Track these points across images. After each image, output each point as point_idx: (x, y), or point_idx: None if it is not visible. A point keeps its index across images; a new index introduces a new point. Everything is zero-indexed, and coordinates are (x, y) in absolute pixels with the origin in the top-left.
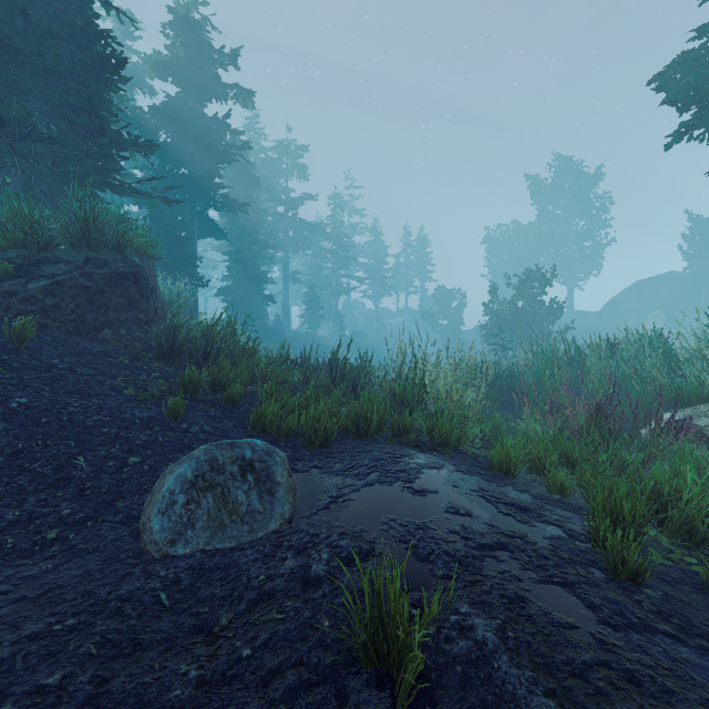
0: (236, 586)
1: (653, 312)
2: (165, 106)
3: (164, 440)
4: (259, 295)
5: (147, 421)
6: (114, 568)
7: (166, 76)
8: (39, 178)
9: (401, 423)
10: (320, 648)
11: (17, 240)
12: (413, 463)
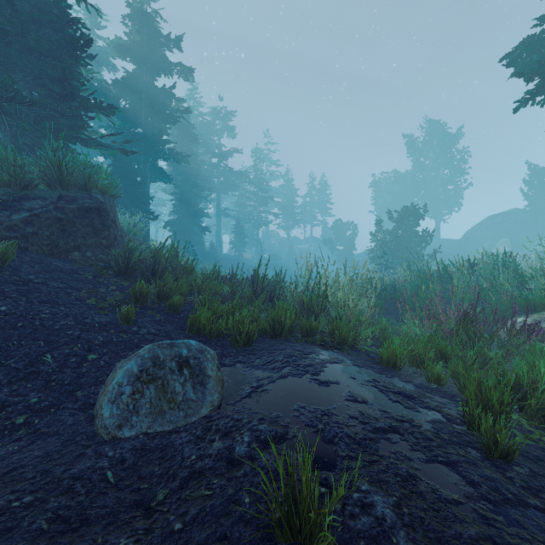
0: (172, 465)
1: (501, 240)
2: (124, 80)
3: (118, 340)
4: (198, 226)
5: (105, 325)
6: (70, 449)
7: (125, 56)
8: (24, 134)
9: (308, 326)
10: (241, 523)
11: (3, 181)
12: (319, 359)
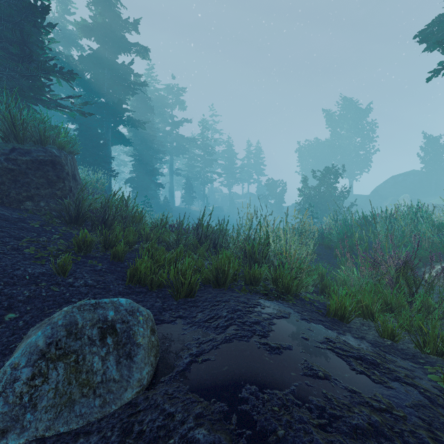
0: None
1: (402, 195)
2: (89, 56)
3: (47, 294)
4: (153, 183)
5: (37, 277)
6: None
7: (90, 36)
8: None
9: (251, 274)
10: None
11: None
12: (265, 313)
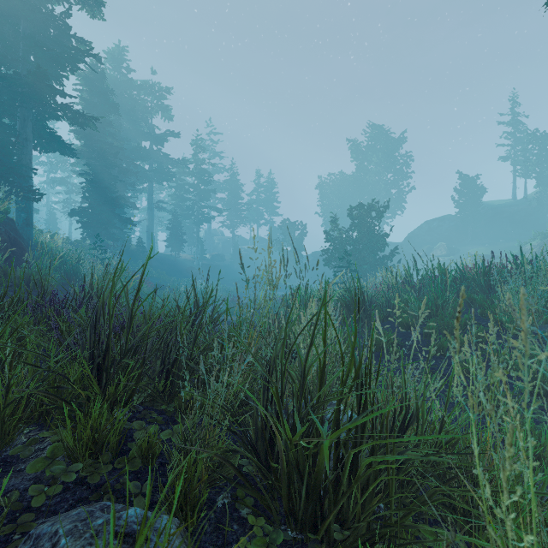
0: None
1: (438, 244)
2: None
3: None
4: (118, 217)
5: None
6: None
7: None
8: None
9: None
10: None
11: None
12: None
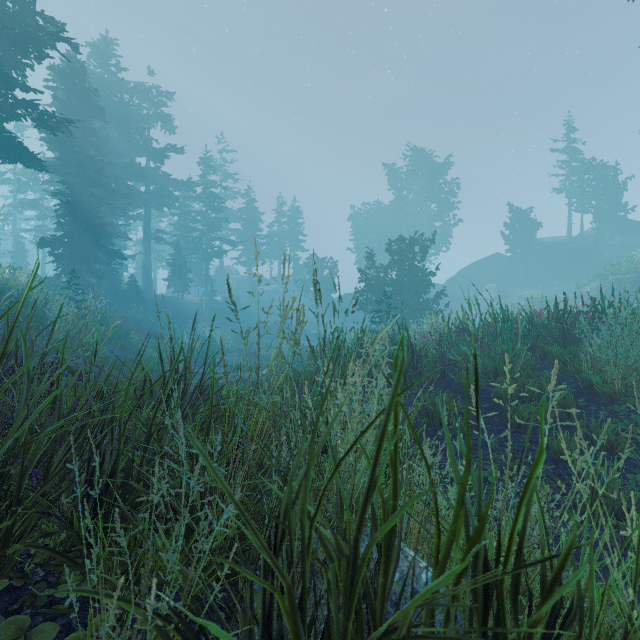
0: None
1: (487, 285)
2: None
3: None
4: (103, 249)
5: None
6: None
7: None
8: None
9: None
10: None
11: None
12: None
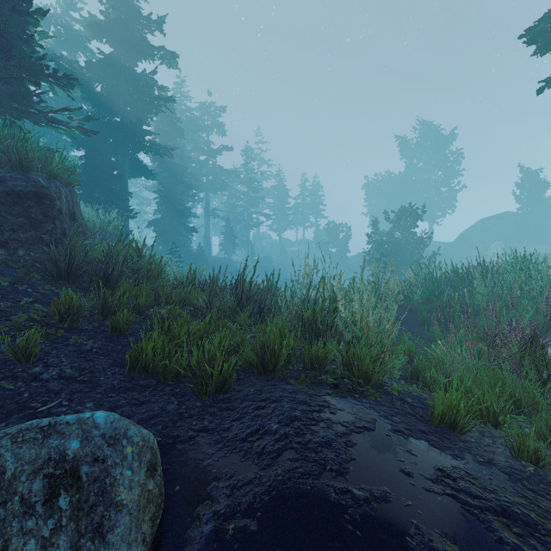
0: None
1: (494, 243)
2: (100, 63)
3: None
4: (184, 226)
5: None
6: None
7: (101, 37)
8: None
9: (313, 355)
10: None
11: None
12: (337, 422)
